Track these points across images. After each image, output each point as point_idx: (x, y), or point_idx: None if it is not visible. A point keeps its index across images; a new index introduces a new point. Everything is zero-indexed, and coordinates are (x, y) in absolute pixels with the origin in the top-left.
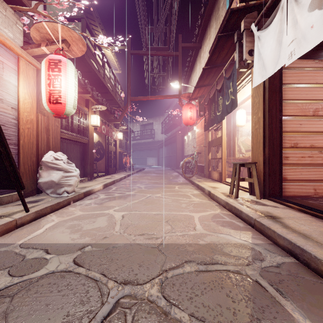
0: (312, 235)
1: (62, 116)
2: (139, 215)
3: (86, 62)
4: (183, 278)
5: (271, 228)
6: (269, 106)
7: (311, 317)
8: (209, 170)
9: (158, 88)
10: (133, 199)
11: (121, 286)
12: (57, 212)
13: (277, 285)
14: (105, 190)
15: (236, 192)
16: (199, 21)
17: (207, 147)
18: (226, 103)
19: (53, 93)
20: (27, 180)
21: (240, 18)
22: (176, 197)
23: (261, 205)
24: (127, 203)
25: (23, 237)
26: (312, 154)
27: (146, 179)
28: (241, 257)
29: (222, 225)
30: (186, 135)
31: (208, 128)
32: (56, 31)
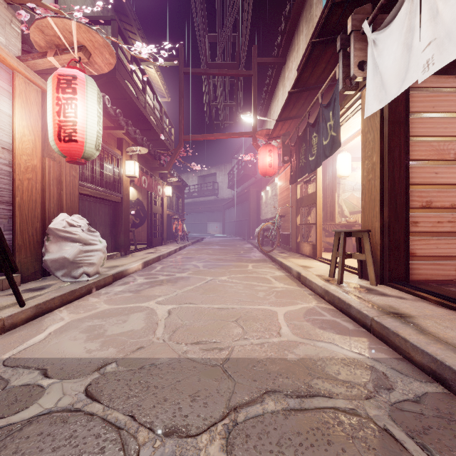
0: None
1: (79, 160)
2: (194, 310)
3: (118, 84)
4: (264, 424)
5: (400, 335)
6: (390, 145)
7: None
8: (297, 241)
9: (224, 123)
10: (186, 285)
11: (159, 440)
12: (71, 306)
13: (421, 438)
14: (146, 270)
15: (340, 275)
16: (283, 25)
17: (294, 207)
18: (324, 143)
19: (64, 125)
20: (26, 256)
21: (345, 15)
22: (249, 281)
23: (378, 295)
24: (177, 291)
25: (12, 347)
26: (454, 218)
27: (206, 254)
28: (356, 383)
29: (321, 327)
30: (263, 190)
31: (296, 180)
32: (69, 32)
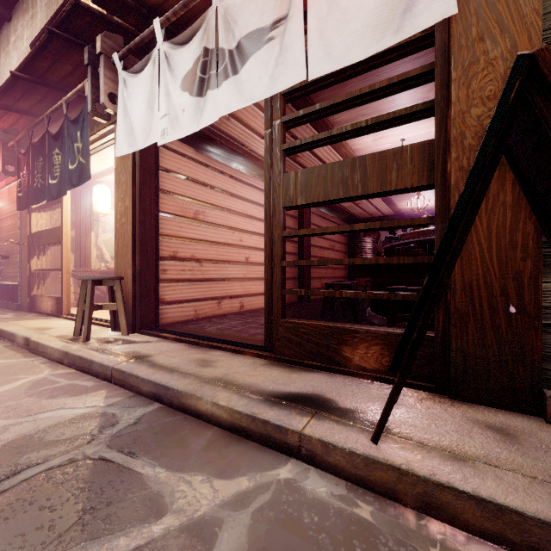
0: (181, 366)
1: None
2: None
3: None
4: None
5: (134, 374)
6: (142, 193)
7: (162, 461)
8: (31, 295)
9: None
10: None
11: None
12: None
13: (130, 448)
14: None
15: (86, 330)
16: None
17: (26, 244)
18: (70, 167)
19: None
20: None
21: (95, 28)
22: None
23: (127, 344)
24: None
25: None
26: (193, 267)
27: None
28: (81, 435)
29: (50, 397)
30: None
31: (29, 205)
32: None
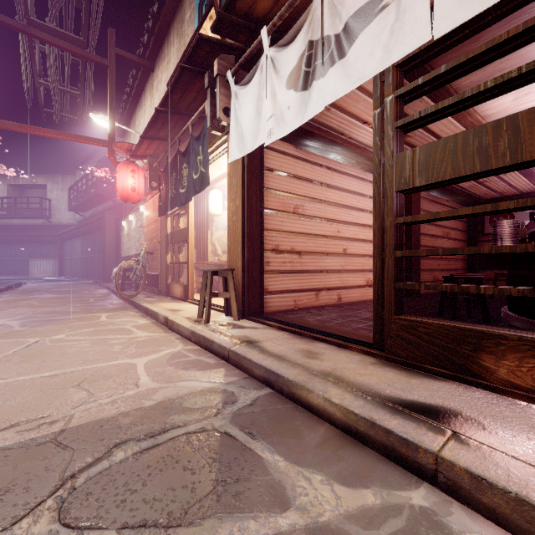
0: (288, 355)
1: None
2: (4, 387)
3: None
4: (111, 475)
5: (248, 357)
6: (249, 192)
7: (279, 449)
8: (167, 283)
9: (61, 114)
10: None
11: None
12: None
13: (249, 428)
14: None
15: (207, 314)
16: (150, 23)
17: (164, 243)
18: (194, 177)
19: None
20: None
21: (213, 55)
22: (101, 335)
23: (238, 329)
24: None
25: None
26: (293, 259)
27: (27, 307)
28: (208, 407)
29: (184, 368)
30: (125, 218)
31: (166, 212)
32: None
